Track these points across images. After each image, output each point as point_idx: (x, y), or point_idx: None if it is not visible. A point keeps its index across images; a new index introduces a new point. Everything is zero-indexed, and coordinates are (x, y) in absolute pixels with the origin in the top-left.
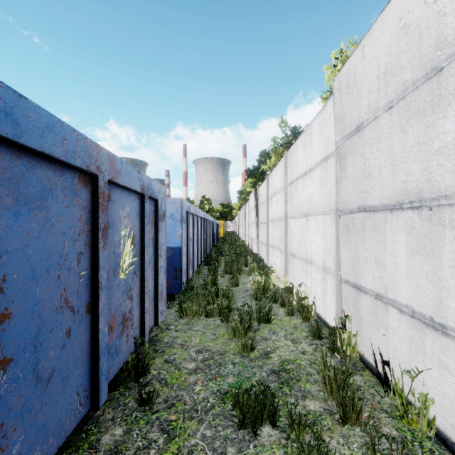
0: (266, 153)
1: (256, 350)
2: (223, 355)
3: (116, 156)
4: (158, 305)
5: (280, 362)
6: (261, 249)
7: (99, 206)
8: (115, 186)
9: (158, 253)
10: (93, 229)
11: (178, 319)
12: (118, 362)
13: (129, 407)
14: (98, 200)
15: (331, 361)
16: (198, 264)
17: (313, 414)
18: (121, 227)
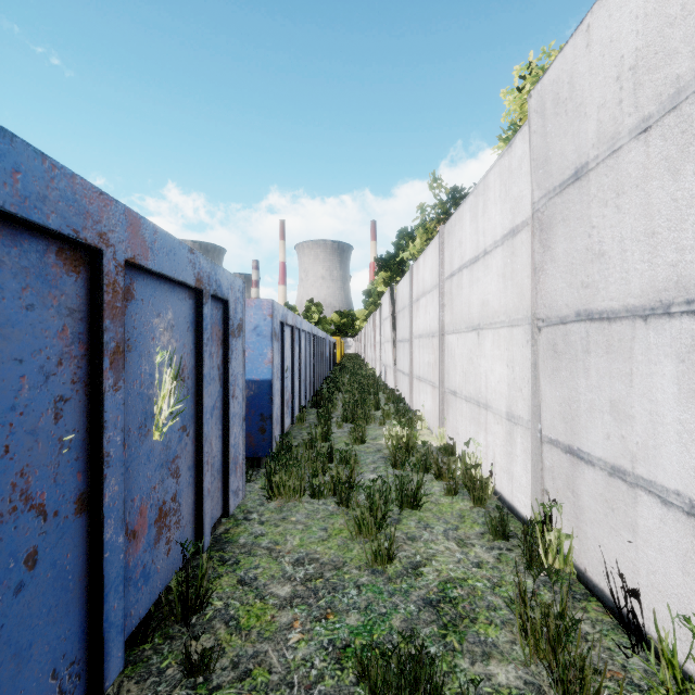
0: (407, 232)
1: (397, 560)
2: (340, 569)
3: (142, 217)
4: (230, 480)
5: (439, 583)
6: (401, 383)
7: (103, 309)
8: (143, 274)
9: (230, 392)
10: (92, 352)
11: (264, 501)
12: (149, 594)
13: (166, 677)
14: (102, 298)
15: (528, 581)
16: (301, 406)
17: (506, 693)
18: (155, 349)
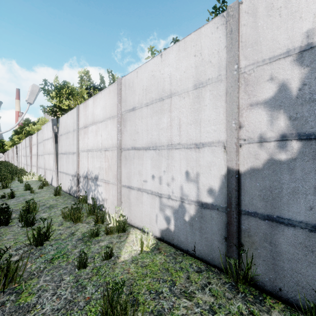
0: (27, 123)
1: None
2: None
3: None
4: None
5: None
6: (18, 165)
7: None
8: None
9: None
10: None
11: None
12: None
13: None
14: None
15: None
16: None
17: None
18: None
